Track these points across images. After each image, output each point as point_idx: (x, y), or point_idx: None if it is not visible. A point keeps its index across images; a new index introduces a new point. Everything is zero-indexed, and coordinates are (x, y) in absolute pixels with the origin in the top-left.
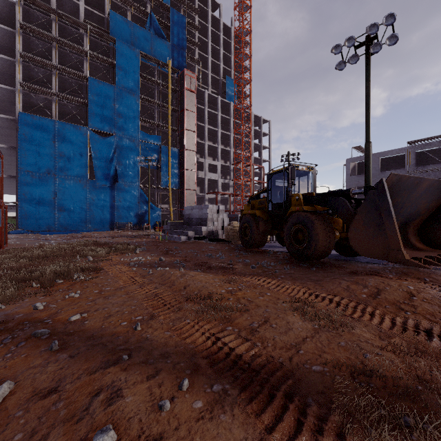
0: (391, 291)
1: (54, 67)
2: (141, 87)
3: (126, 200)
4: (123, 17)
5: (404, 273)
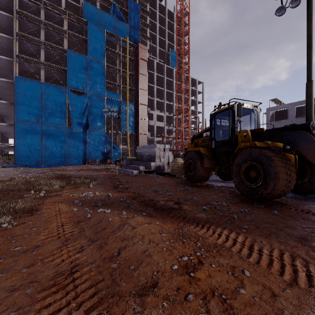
0: None
1: (41, 43)
2: (107, 57)
3: (95, 142)
4: (93, 6)
5: None
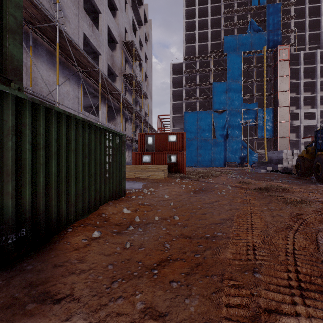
0: None
1: (197, 85)
2: (243, 73)
3: (233, 148)
4: (232, 35)
5: None
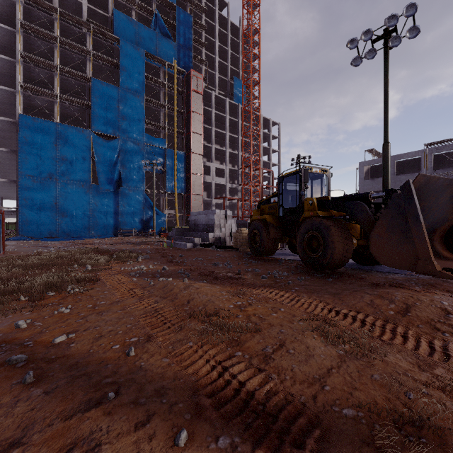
0: (422, 308)
1: (55, 68)
2: (146, 88)
3: (130, 205)
4: (128, 16)
5: (432, 285)
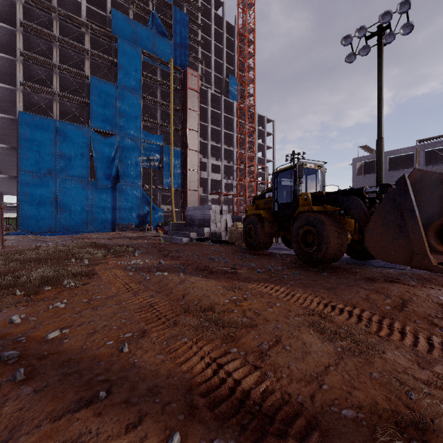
0: (418, 303)
1: (54, 66)
2: (143, 86)
3: (128, 200)
4: (125, 15)
5: (427, 280)
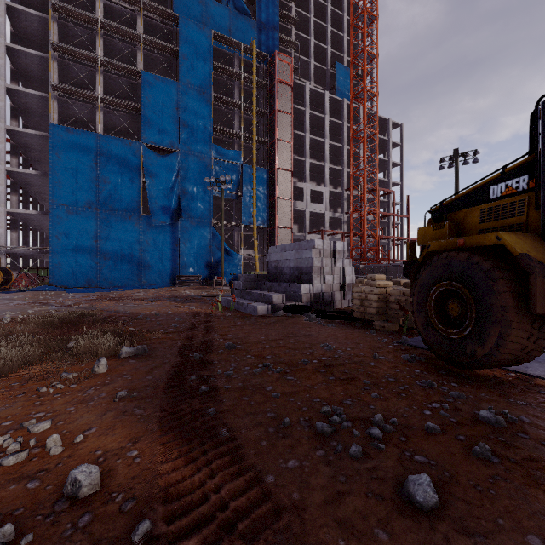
0: None
1: (97, 62)
2: (216, 85)
3: (193, 243)
4: None
5: None
